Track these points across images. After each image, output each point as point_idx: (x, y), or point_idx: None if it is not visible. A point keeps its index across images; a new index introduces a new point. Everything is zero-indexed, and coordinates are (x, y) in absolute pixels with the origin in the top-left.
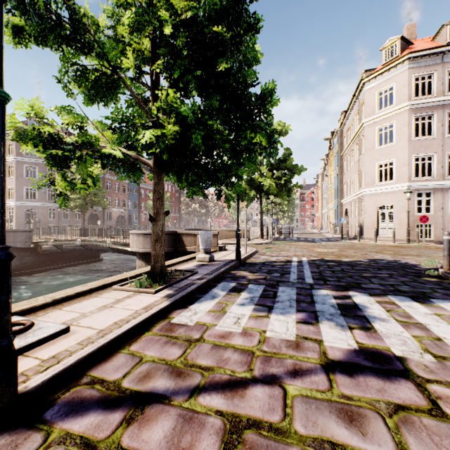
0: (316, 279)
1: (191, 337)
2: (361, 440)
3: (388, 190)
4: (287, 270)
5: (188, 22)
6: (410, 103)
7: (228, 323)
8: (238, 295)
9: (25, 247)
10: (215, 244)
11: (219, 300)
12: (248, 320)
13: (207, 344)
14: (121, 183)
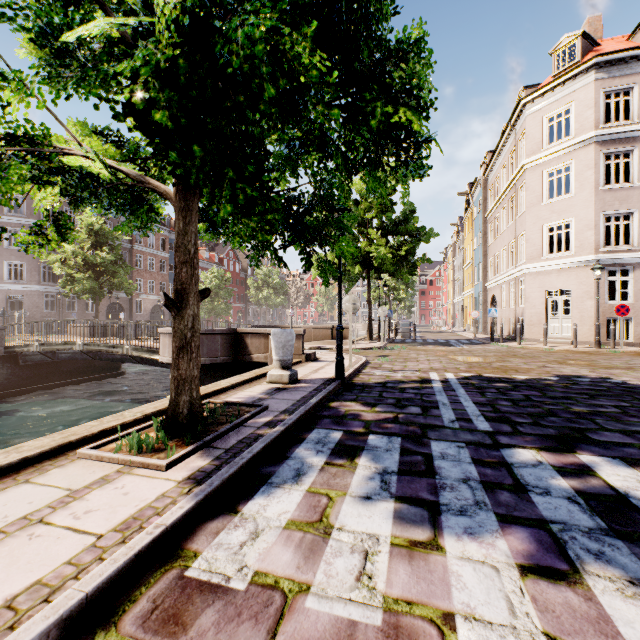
0: (492, 420)
1: None
2: None
3: (563, 266)
4: (431, 399)
5: None
6: (599, 132)
7: (339, 580)
8: (352, 467)
9: None
10: (299, 350)
11: (310, 484)
12: (392, 565)
13: None
14: (158, 258)
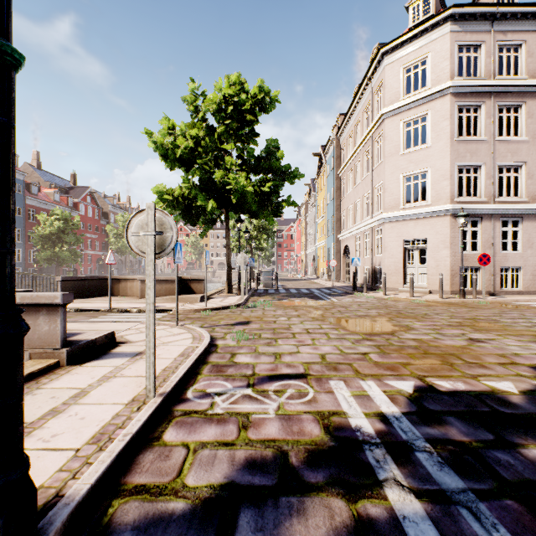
0: None
1: None
2: None
3: (420, 215)
4: None
5: None
6: (455, 82)
7: None
8: None
9: None
10: (54, 339)
11: None
12: None
13: None
14: None
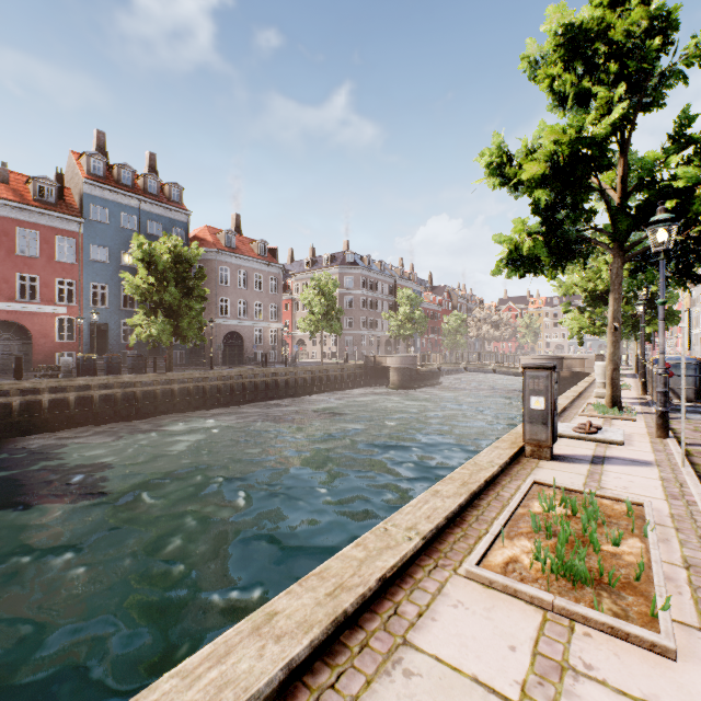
0: None
1: None
2: None
3: None
4: None
5: None
6: None
7: None
8: None
9: (414, 368)
10: None
11: None
12: None
13: None
14: None
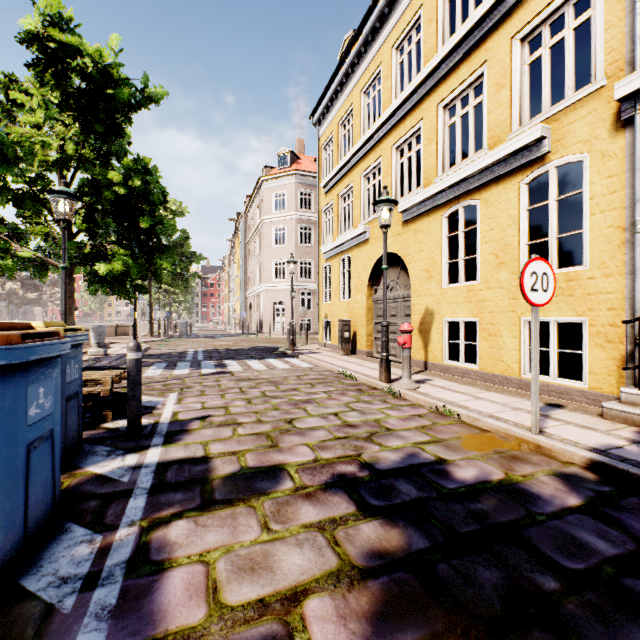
0: (206, 358)
1: None
2: (207, 380)
3: (282, 287)
4: (185, 356)
5: (116, 185)
6: (297, 213)
7: (150, 374)
8: (149, 367)
9: None
10: None
11: None
12: (162, 372)
13: (143, 378)
14: None
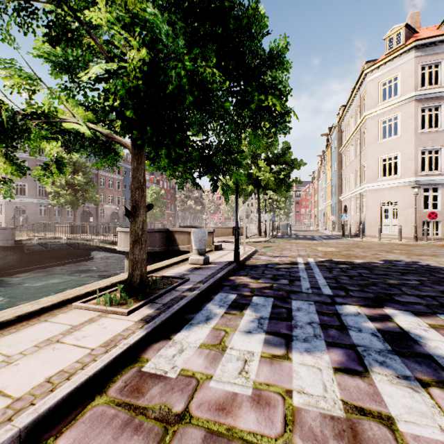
0: (334, 288)
1: (169, 411)
2: None
3: (392, 185)
4: (296, 275)
5: None
6: (417, 93)
7: (229, 373)
8: (241, 315)
9: (7, 245)
10: (210, 243)
11: (215, 324)
12: (260, 367)
13: (196, 429)
14: (115, 180)
